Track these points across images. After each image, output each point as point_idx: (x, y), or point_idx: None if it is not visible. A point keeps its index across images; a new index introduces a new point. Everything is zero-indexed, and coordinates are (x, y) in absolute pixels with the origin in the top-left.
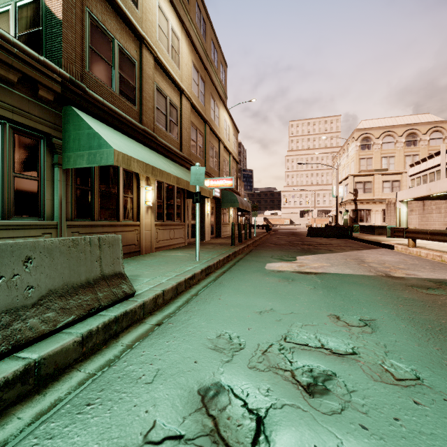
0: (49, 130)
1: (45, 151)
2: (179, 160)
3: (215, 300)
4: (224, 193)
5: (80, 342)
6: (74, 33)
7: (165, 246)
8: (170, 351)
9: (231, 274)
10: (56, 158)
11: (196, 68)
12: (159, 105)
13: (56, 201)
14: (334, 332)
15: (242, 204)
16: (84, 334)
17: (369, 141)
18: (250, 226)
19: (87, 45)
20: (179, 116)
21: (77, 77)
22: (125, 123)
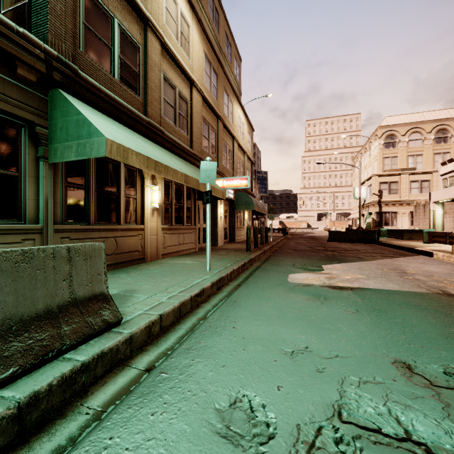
0: (32, 117)
1: (27, 142)
2: (189, 158)
3: (228, 330)
4: (238, 194)
5: (14, 416)
6: (64, 5)
7: (174, 253)
8: (153, 439)
9: (248, 288)
10: (41, 150)
11: (208, 58)
12: (167, 97)
13: (41, 201)
14: (415, 401)
15: (257, 207)
16: (23, 401)
17: (394, 138)
18: (266, 230)
19: (81, 21)
20: (189, 110)
21: (67, 57)
22: (126, 113)
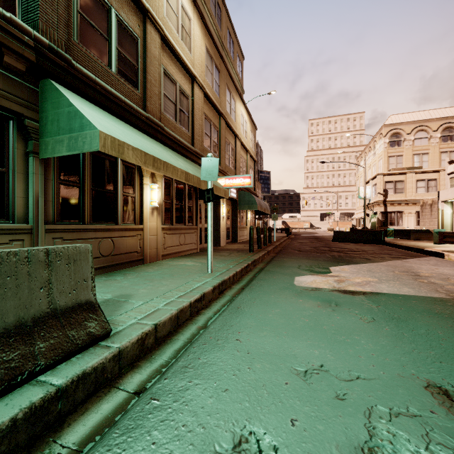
0: (21, 109)
1: (16, 136)
2: (190, 156)
3: (231, 343)
4: (241, 193)
5: None
6: None
7: (174, 253)
8: None
9: (252, 292)
10: (31, 145)
11: (210, 54)
12: (167, 92)
13: (30, 199)
14: None
15: (260, 206)
16: None
17: (399, 137)
18: (270, 230)
19: (75, 9)
20: (190, 106)
21: (60, 47)
22: (123, 107)
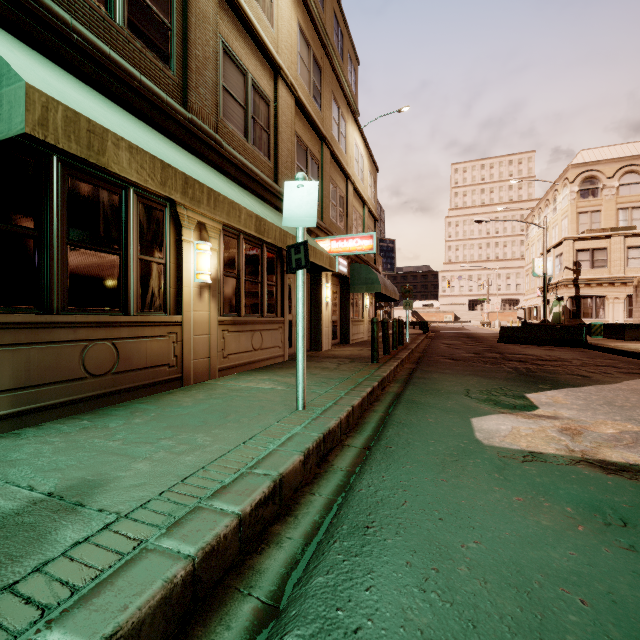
0: None
1: None
2: (271, 199)
3: None
4: (355, 267)
5: None
6: None
7: (243, 365)
8: None
9: (392, 466)
10: None
11: (306, 37)
12: (230, 85)
13: None
14: None
15: (385, 288)
16: None
17: (596, 183)
18: (401, 325)
19: None
20: (272, 117)
21: None
22: (137, 90)
